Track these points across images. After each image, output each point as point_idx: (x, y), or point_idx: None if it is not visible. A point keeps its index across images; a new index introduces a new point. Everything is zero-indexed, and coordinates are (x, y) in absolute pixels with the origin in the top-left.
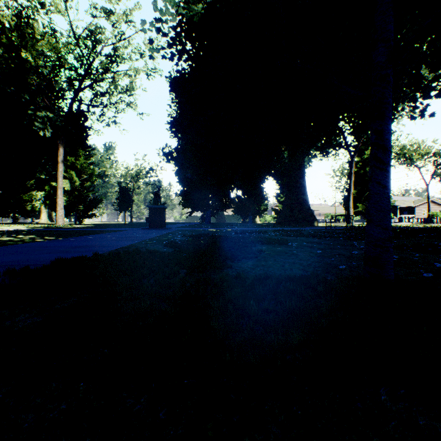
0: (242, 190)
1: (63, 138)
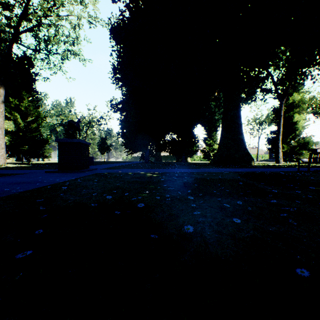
0: (176, 133)
1: (3, 78)
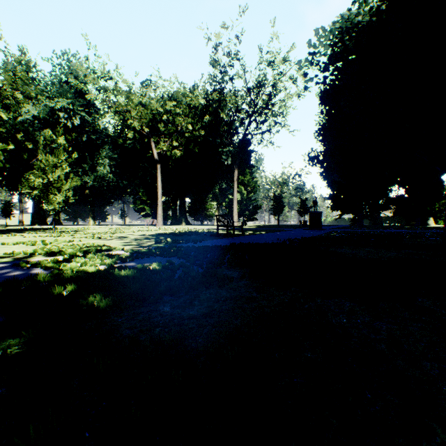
0: (405, 188)
1: (237, 163)
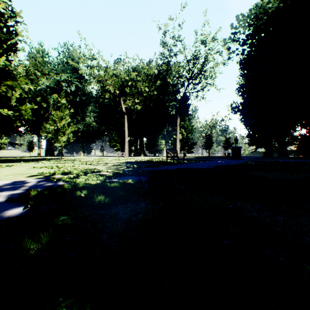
0: (306, 129)
1: (179, 113)
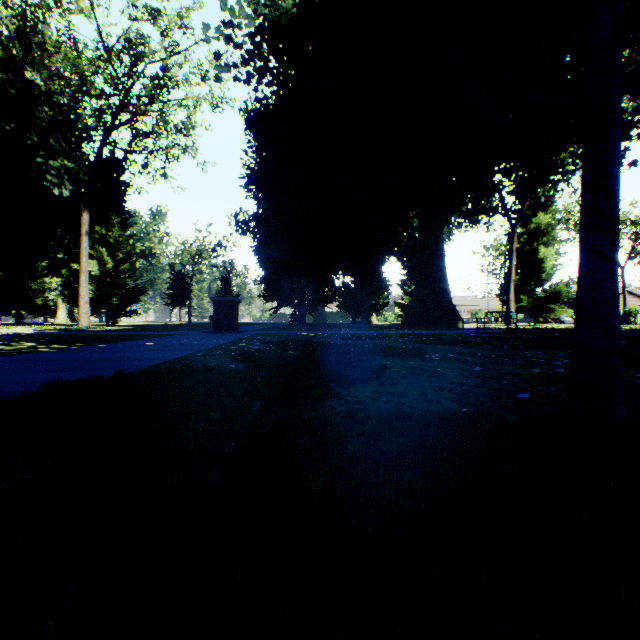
0: (351, 276)
1: (89, 198)
